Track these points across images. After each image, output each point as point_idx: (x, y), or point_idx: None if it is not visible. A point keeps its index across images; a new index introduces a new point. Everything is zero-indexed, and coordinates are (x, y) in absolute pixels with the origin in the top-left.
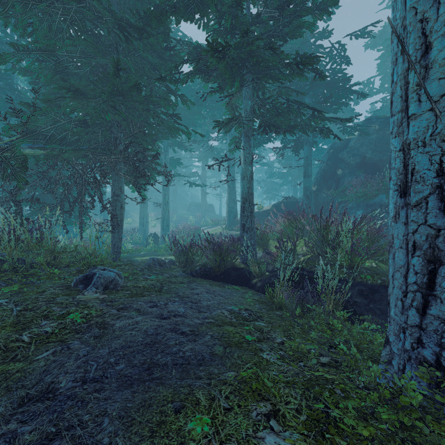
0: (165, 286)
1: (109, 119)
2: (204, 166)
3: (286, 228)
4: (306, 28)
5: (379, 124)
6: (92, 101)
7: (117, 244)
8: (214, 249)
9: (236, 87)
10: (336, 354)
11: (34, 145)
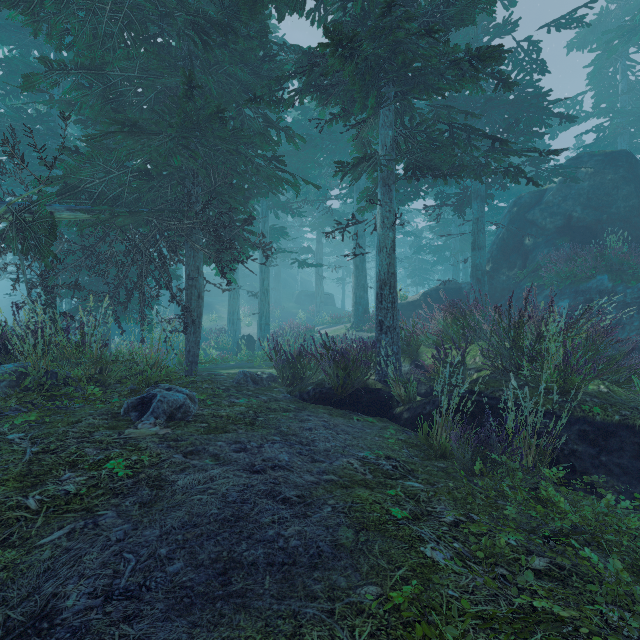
0: (261, 416)
1: (178, 163)
2: (319, 238)
3: (448, 327)
4: (482, 9)
5: (594, 164)
6: (155, 139)
7: (192, 350)
8: (335, 360)
9: (370, 106)
10: (560, 556)
11: (75, 207)
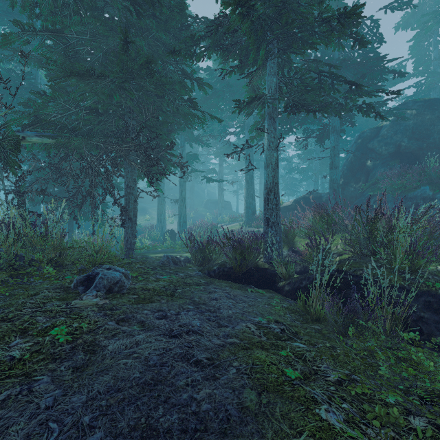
0: (179, 289)
1: (117, 99)
2: (221, 162)
3: (316, 223)
4: None
5: (416, 108)
6: (101, 83)
7: (130, 240)
8: (234, 247)
9: (261, 56)
10: (439, 418)
11: (42, 133)
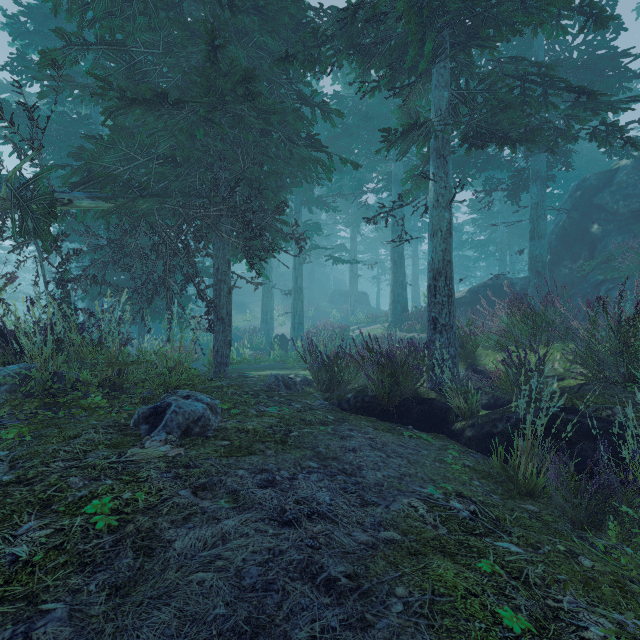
0: (294, 431)
1: (201, 136)
2: (353, 235)
3: (513, 326)
4: None
5: None
6: (177, 114)
7: (221, 350)
8: (380, 364)
9: (427, 52)
10: None
11: (96, 195)
